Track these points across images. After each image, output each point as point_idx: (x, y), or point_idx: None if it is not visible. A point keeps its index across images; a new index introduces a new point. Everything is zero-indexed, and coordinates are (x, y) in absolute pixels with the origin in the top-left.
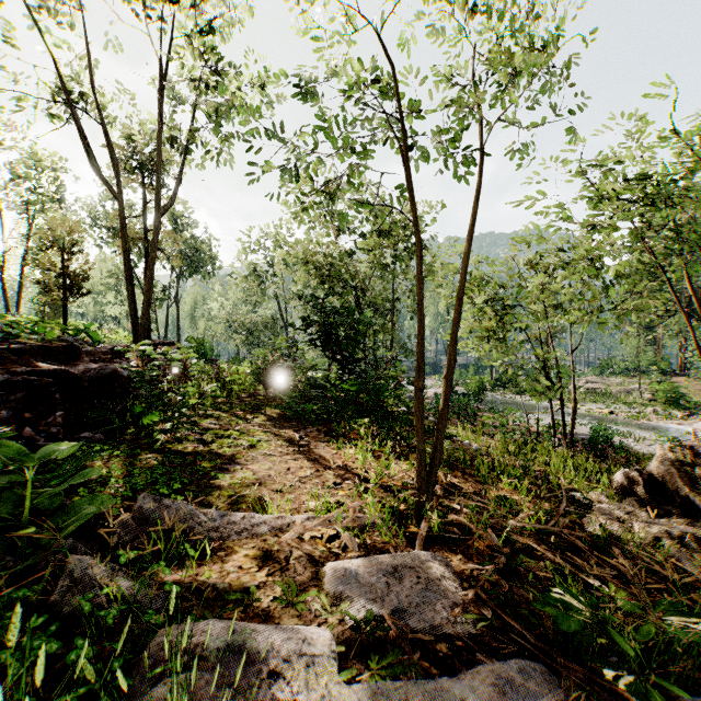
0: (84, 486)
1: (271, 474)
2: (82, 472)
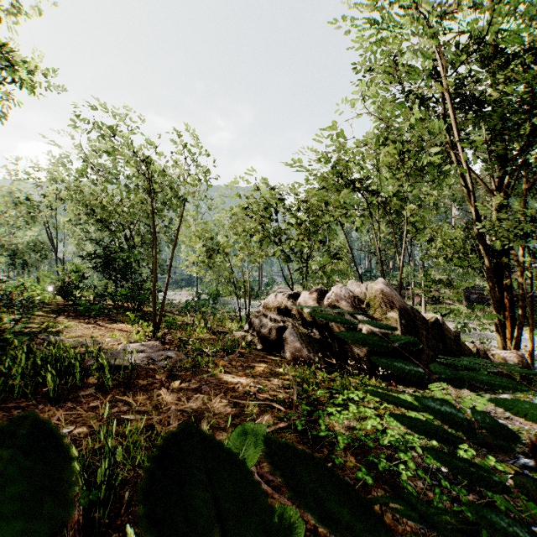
0: None
1: (86, 332)
2: (19, 326)
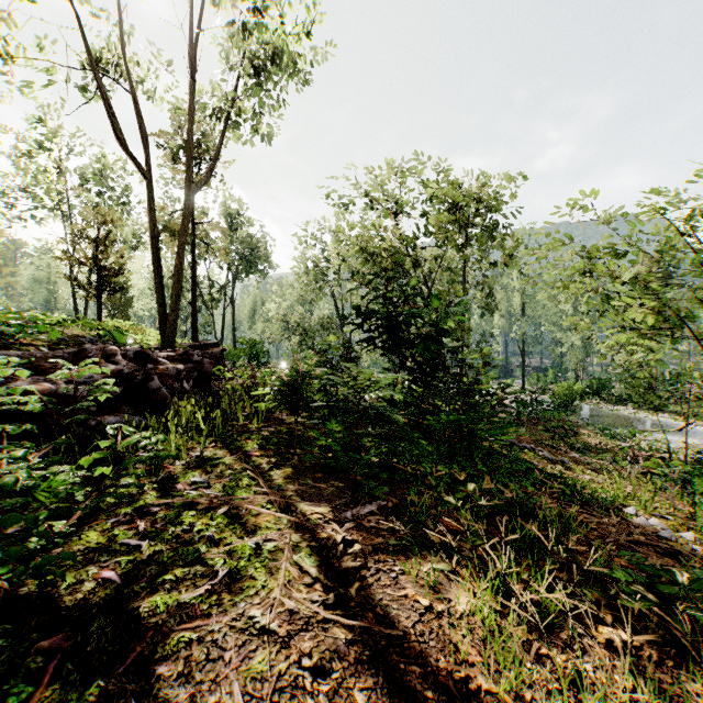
0: None
1: None
2: None
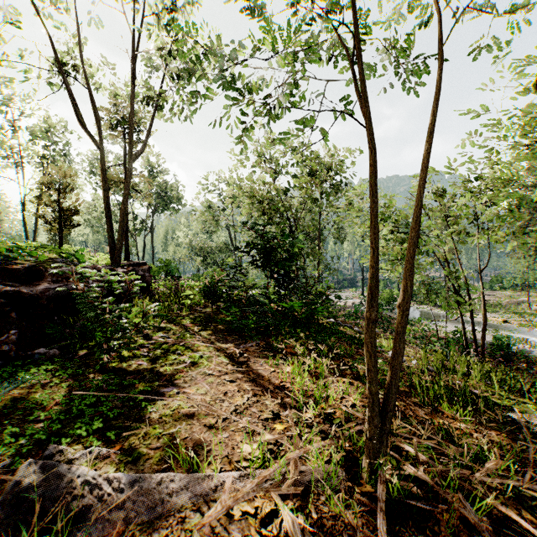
0: (6, 419)
1: (205, 404)
2: None
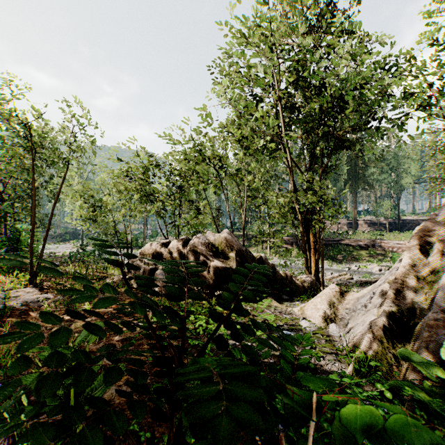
0: None
1: None
2: None
